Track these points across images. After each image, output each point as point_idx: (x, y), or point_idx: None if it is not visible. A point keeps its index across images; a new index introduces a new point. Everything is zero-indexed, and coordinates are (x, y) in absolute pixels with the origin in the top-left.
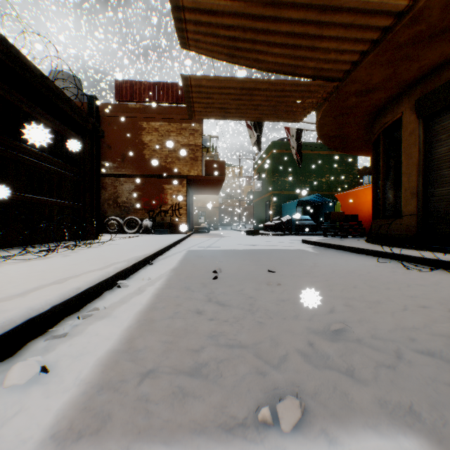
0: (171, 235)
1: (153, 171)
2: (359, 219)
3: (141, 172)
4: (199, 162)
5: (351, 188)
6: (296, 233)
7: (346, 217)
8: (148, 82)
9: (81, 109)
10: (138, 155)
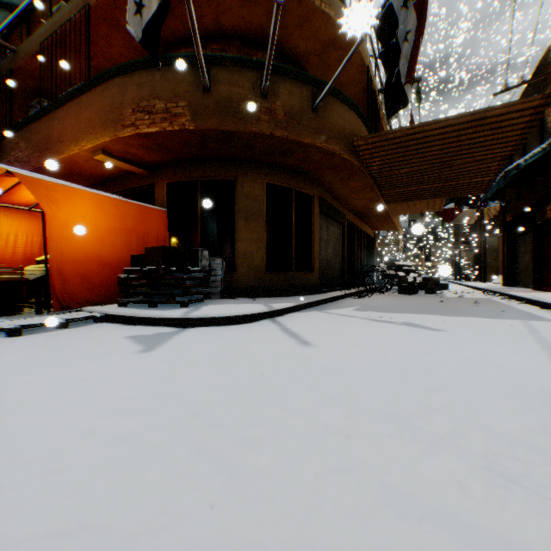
0: None
1: None
2: (111, 264)
3: None
4: None
5: None
6: None
7: None
8: None
9: None
10: None
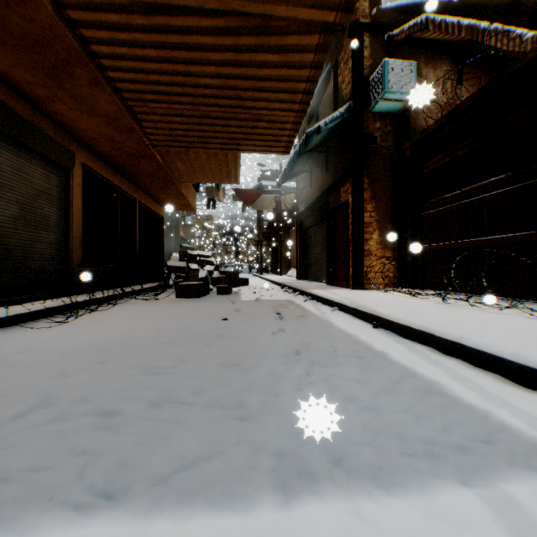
0: None
1: None
2: None
3: None
4: None
5: None
6: None
7: None
8: None
9: None
10: None
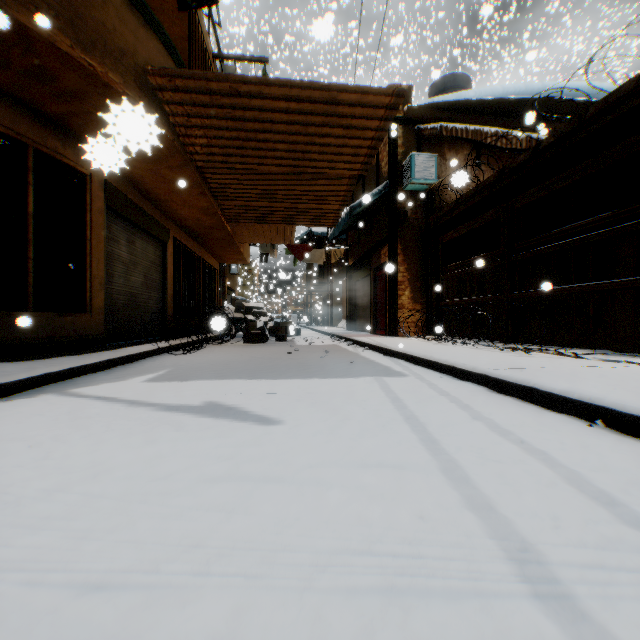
0: None
1: None
2: None
3: None
4: None
5: None
6: None
7: None
8: None
9: (618, 88)
10: None
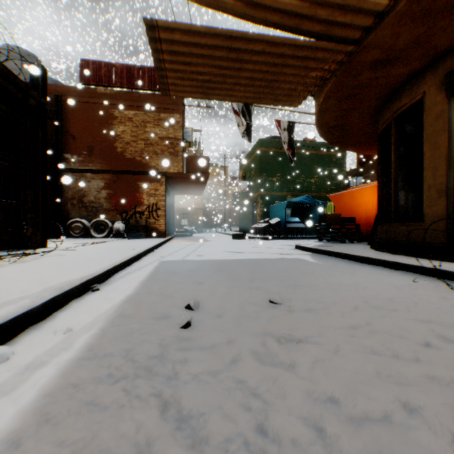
0: (146, 239)
1: (126, 166)
2: (355, 221)
3: (112, 167)
4: (179, 158)
5: (340, 190)
6: (285, 236)
7: (342, 220)
8: (121, 64)
9: (17, 76)
10: (109, 148)
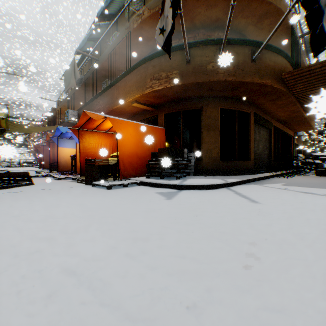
0: None
1: None
2: (141, 157)
3: None
4: None
5: None
6: None
7: None
8: None
9: None
10: None
